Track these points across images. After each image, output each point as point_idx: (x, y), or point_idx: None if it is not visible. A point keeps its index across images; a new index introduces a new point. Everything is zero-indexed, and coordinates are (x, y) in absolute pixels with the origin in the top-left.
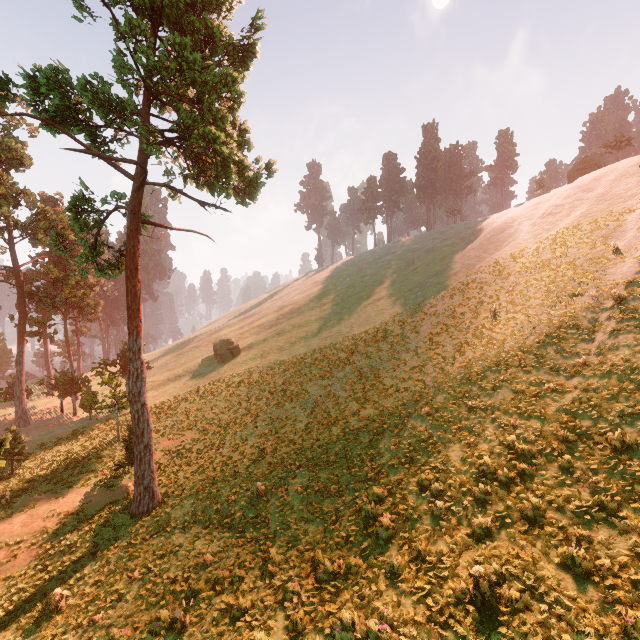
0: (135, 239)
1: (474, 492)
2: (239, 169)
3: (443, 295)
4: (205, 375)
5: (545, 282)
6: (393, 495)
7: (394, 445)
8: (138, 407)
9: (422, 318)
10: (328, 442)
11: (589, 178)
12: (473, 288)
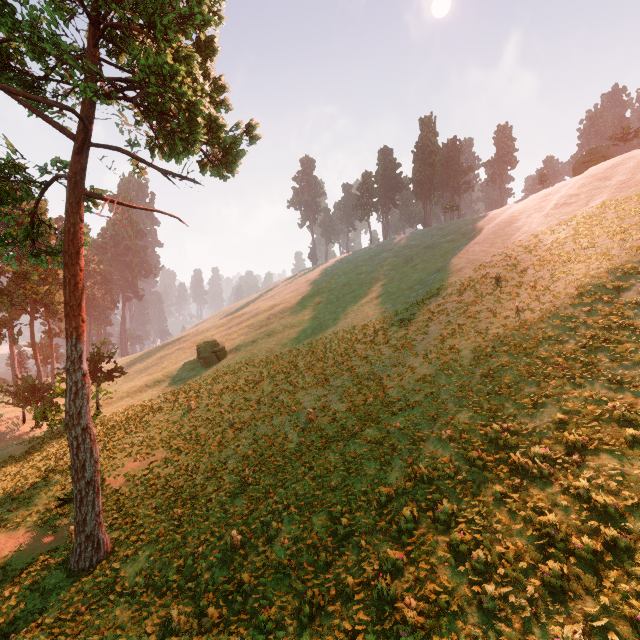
0: (76, 215)
1: (542, 573)
2: (212, 130)
3: (450, 292)
4: (187, 380)
5: (575, 275)
6: (415, 562)
7: (409, 480)
8: (77, 432)
9: (429, 317)
10: (324, 472)
11: (604, 167)
12: (486, 284)
